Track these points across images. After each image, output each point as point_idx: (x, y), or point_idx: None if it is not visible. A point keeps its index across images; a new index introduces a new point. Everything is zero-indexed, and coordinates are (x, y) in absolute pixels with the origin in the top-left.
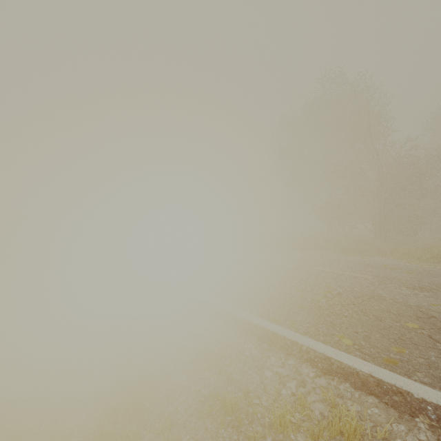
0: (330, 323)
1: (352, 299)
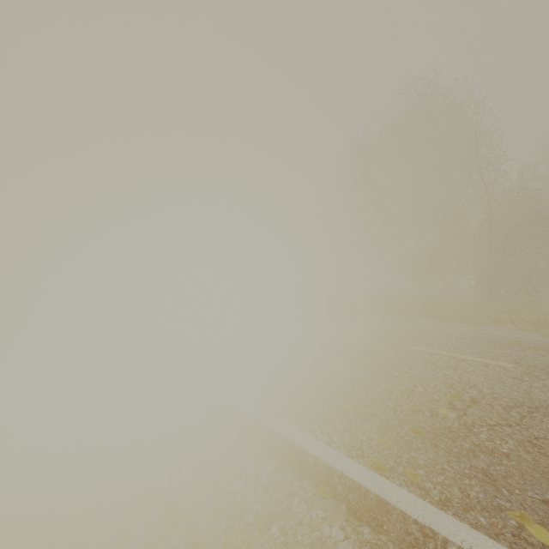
0: (484, 475)
1: (501, 413)
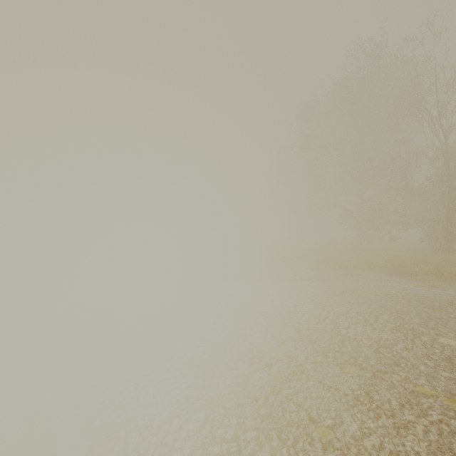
0: None
1: None
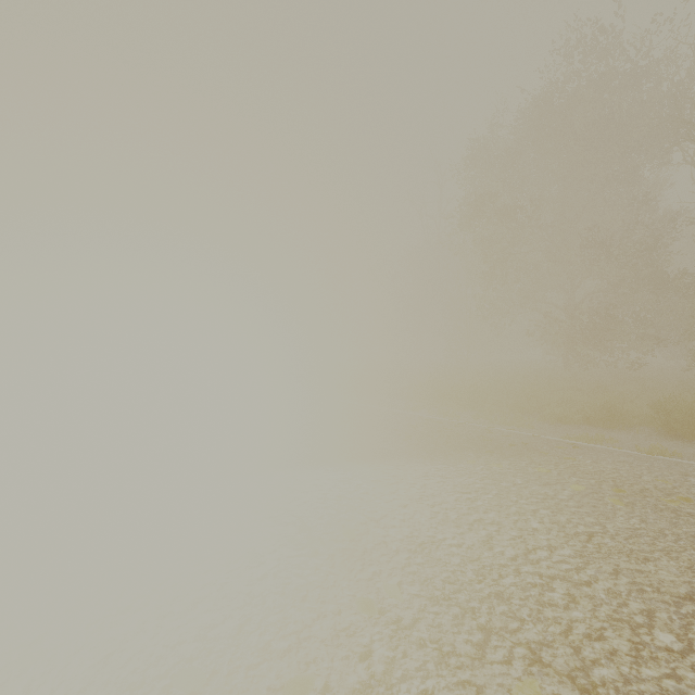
0: None
1: None
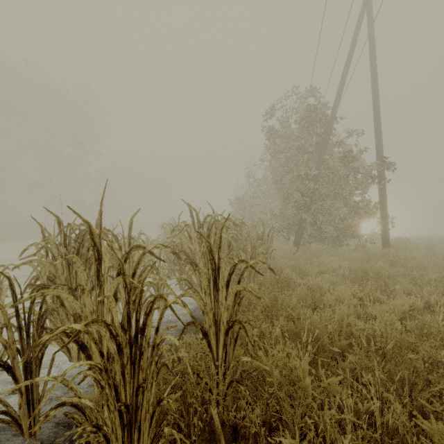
0: None
1: None
